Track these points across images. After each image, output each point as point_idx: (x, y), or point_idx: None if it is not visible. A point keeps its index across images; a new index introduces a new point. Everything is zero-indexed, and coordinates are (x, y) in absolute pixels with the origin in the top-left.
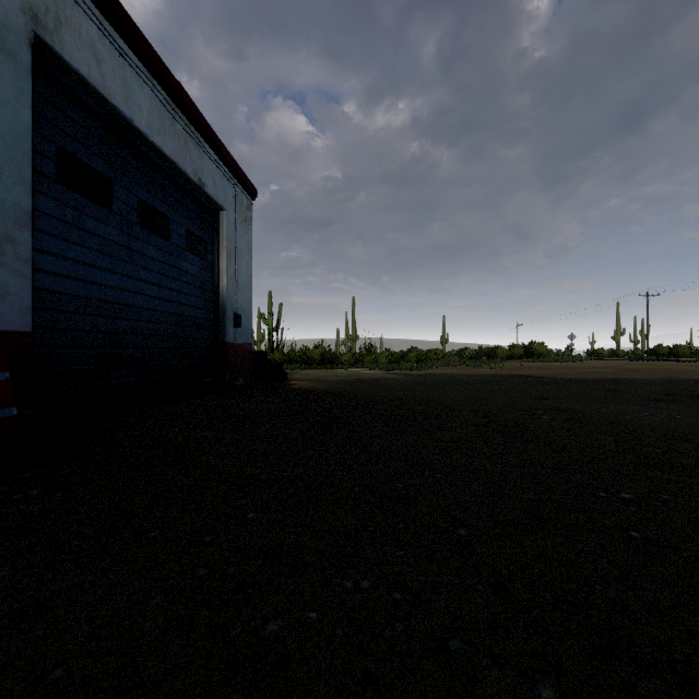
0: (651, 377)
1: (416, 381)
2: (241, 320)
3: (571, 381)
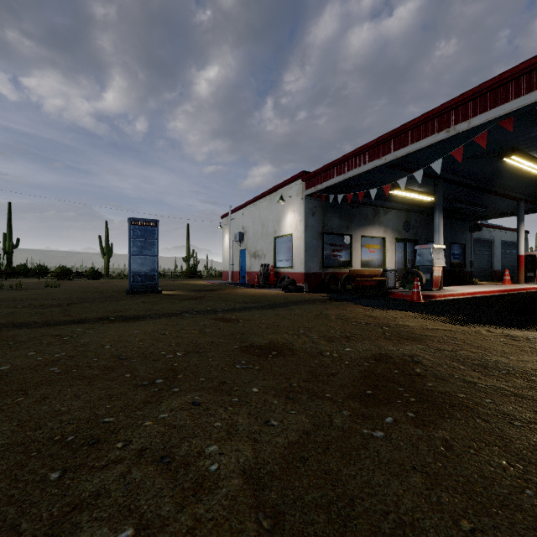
0: None
1: None
2: None
3: None
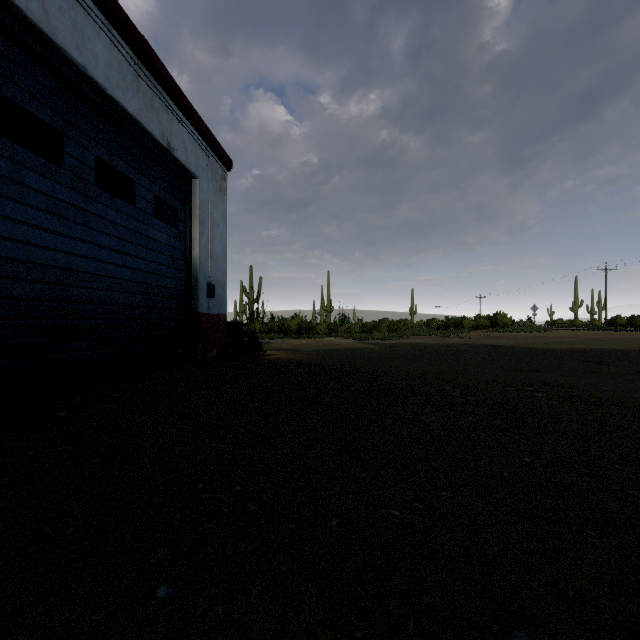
0: (622, 347)
1: (390, 351)
2: (216, 290)
3: (544, 351)
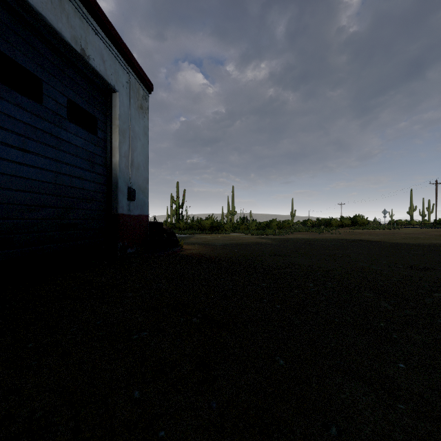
0: None
1: (284, 245)
2: (137, 194)
3: (413, 246)
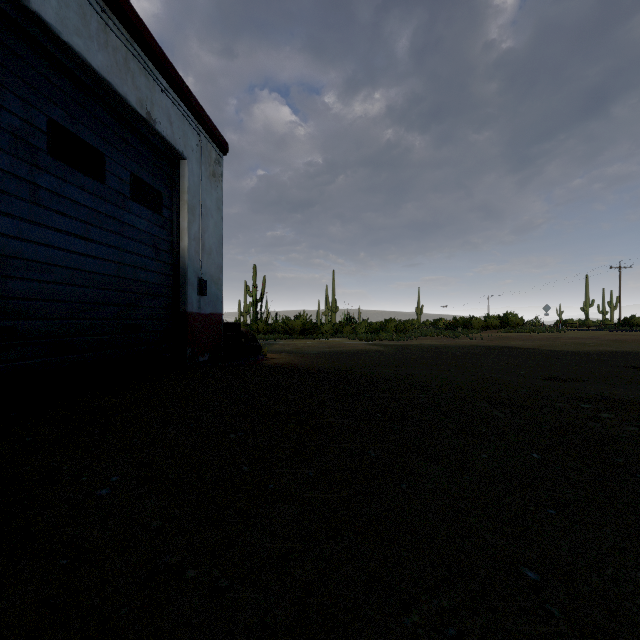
0: None
1: (401, 354)
2: (208, 287)
3: (571, 355)
